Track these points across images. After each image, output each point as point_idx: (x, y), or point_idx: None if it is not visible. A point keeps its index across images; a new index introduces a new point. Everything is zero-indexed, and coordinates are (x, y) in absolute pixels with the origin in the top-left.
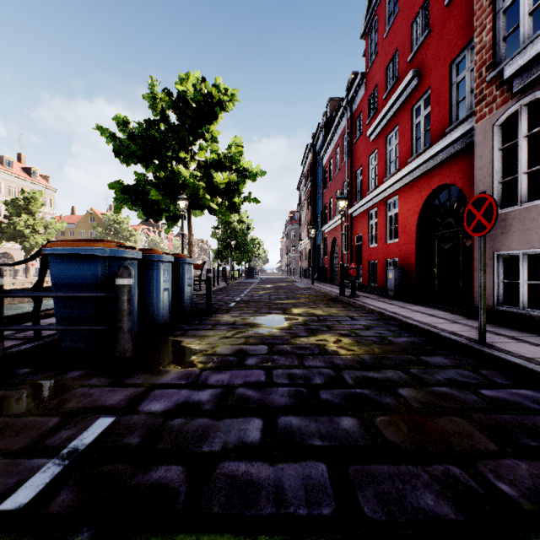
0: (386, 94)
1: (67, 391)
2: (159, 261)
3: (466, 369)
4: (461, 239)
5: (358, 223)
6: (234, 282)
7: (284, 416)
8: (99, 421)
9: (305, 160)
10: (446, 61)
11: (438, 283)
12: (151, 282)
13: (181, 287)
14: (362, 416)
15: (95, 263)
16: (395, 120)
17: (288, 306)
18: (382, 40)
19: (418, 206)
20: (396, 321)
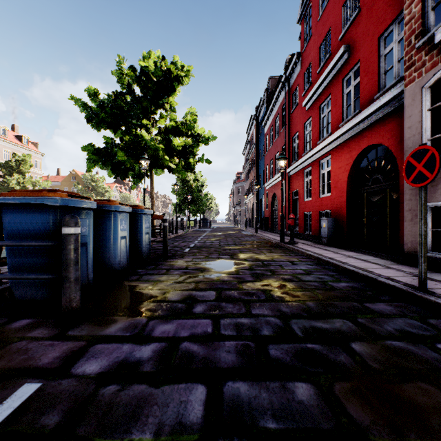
0: (319, 69)
1: (3, 346)
2: (116, 212)
3: (413, 319)
4: (389, 192)
5: (294, 180)
6: (190, 230)
7: (231, 381)
8: (21, 389)
9: (249, 129)
10: (375, 35)
11: (366, 232)
12: (108, 230)
13: (140, 235)
14: (318, 381)
15: (46, 212)
16: (327, 91)
17: (236, 252)
18: (316, 23)
19: (349, 164)
20: (333, 265)
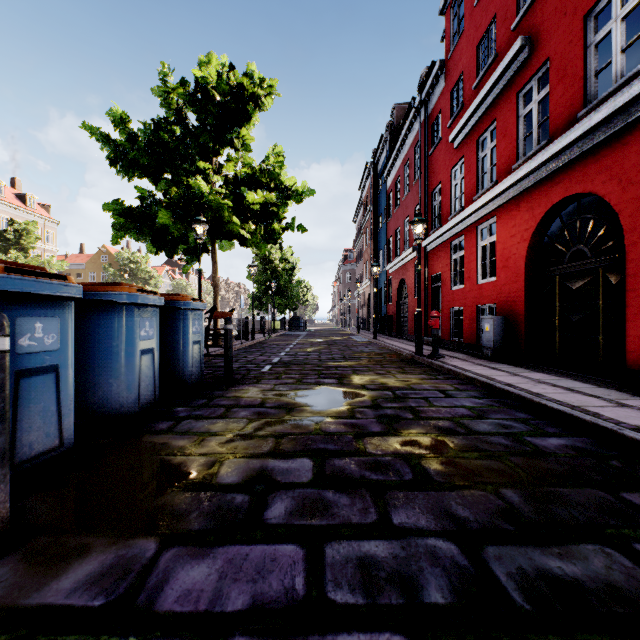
0: (477, 81)
1: None
2: (130, 305)
3: None
4: (602, 273)
5: (435, 258)
6: (274, 335)
7: None
8: None
9: (363, 184)
10: (578, 13)
11: (560, 339)
12: (116, 339)
13: (182, 345)
14: None
15: None
16: (491, 114)
17: (346, 372)
18: (471, 10)
19: (529, 229)
20: (520, 399)
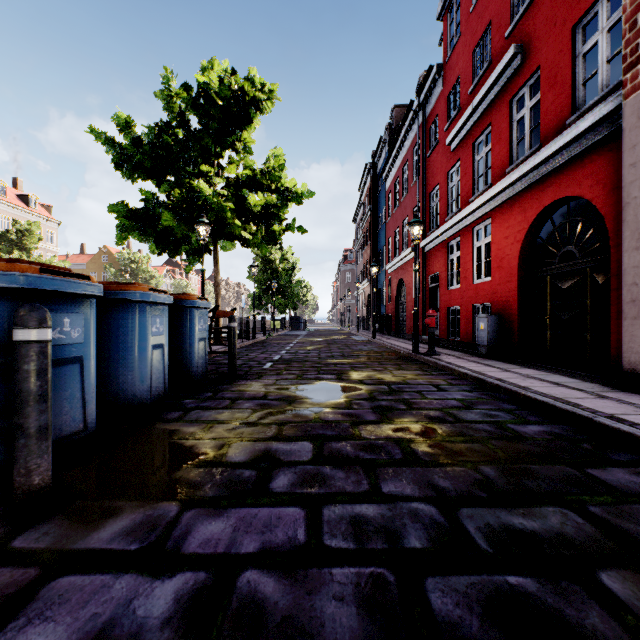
0: (472, 86)
1: None
2: (143, 303)
3: None
4: (590, 274)
5: (432, 258)
6: (275, 334)
7: None
8: None
9: (363, 185)
10: (567, 24)
11: (551, 337)
12: (130, 335)
13: (189, 342)
14: None
15: None
16: (486, 118)
17: (345, 368)
18: (467, 17)
19: (522, 231)
20: (508, 393)
